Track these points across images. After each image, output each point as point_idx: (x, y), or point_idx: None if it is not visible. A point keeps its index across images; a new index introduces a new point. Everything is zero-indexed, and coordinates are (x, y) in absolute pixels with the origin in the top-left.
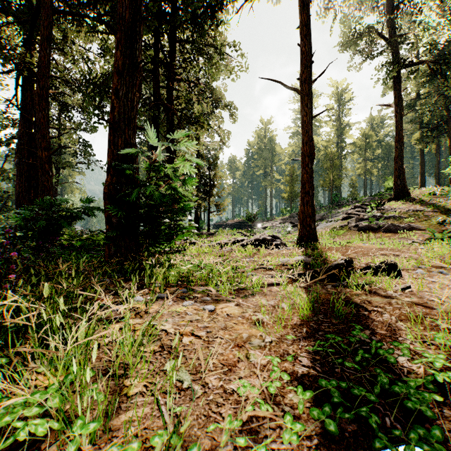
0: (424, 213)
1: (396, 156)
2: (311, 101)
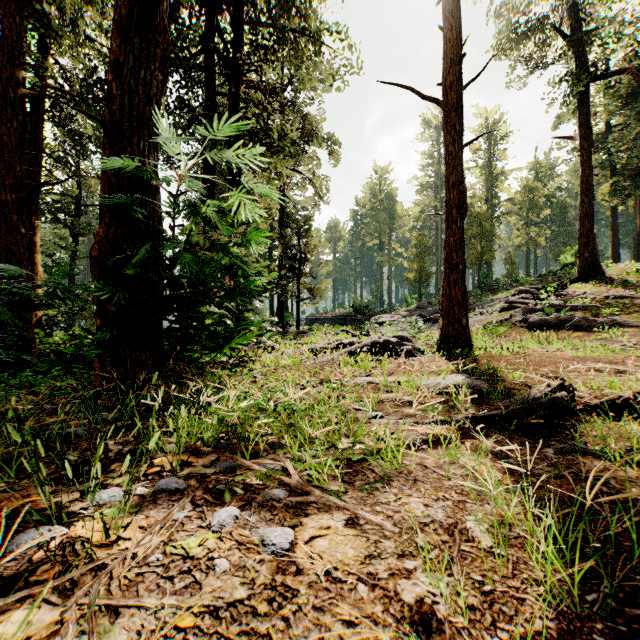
0: (633, 301)
1: (582, 214)
2: (460, 120)
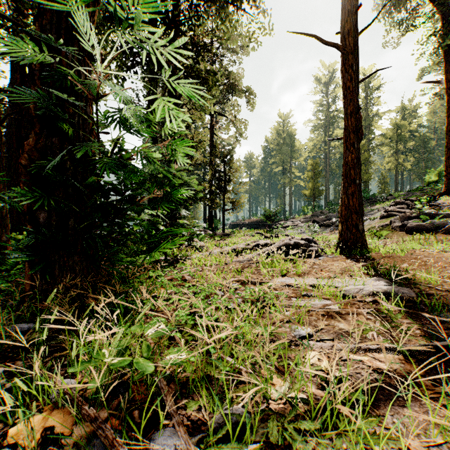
0: None
1: (447, 141)
2: (357, 60)
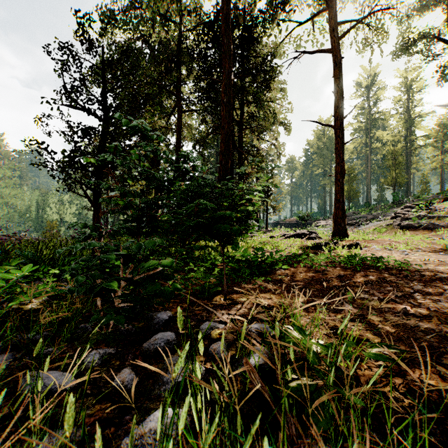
0: None
1: None
2: (342, 133)
